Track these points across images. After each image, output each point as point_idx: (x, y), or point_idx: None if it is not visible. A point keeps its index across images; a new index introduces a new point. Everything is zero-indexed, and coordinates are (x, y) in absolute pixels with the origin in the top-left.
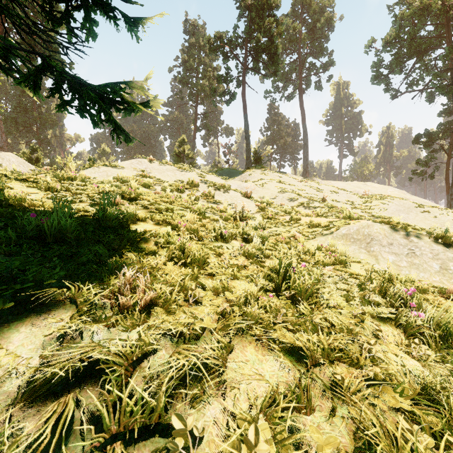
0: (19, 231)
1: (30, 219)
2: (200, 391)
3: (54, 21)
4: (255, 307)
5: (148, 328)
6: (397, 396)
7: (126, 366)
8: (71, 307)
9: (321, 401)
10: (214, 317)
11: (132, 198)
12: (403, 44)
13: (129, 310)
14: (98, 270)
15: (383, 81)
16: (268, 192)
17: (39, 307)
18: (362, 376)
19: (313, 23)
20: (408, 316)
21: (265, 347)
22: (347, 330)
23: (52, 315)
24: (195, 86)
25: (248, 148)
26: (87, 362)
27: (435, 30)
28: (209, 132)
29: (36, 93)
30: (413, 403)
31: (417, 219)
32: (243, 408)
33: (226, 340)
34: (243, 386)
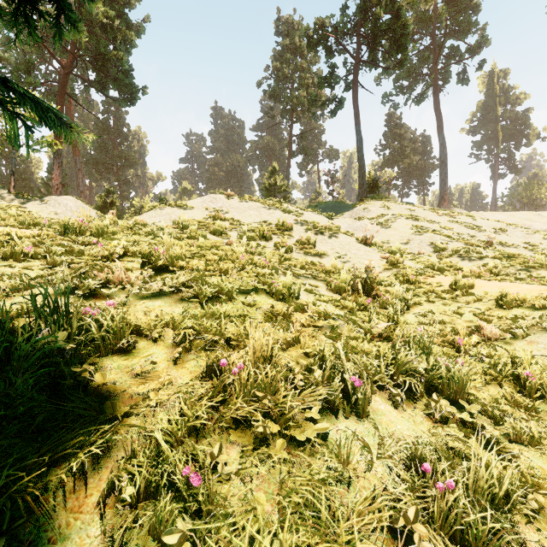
0: None
1: None
2: None
3: None
4: None
5: None
6: None
7: None
8: None
9: None
10: None
11: (161, 266)
12: None
13: None
14: None
15: None
16: (395, 234)
17: None
18: None
19: None
20: None
21: None
22: None
23: None
24: (289, 100)
25: (362, 172)
26: None
27: None
28: (308, 156)
29: None
30: None
31: None
32: None
33: None
34: None
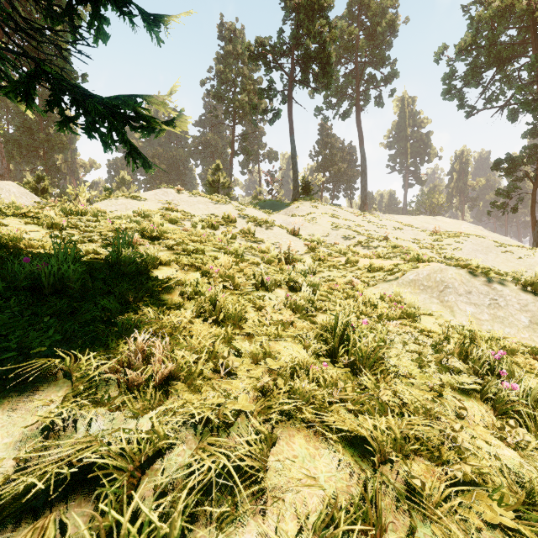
0: (9, 279)
1: (24, 265)
2: (231, 508)
3: (54, 18)
4: (306, 382)
5: (165, 412)
6: (494, 505)
7: (131, 471)
8: (64, 383)
9: (395, 516)
10: (252, 394)
11: (154, 237)
12: (480, 52)
13: (140, 387)
14: (105, 331)
15: (457, 96)
16: (319, 229)
17: (24, 384)
18: (445, 475)
19: (373, 27)
20: (498, 388)
21: (319, 437)
22: (423, 407)
23: (39, 394)
24: (231, 102)
25: (295, 176)
26: (81, 462)
27: (519, 34)
28: (249, 156)
29: (29, 106)
30: (514, 513)
31: (497, 260)
32: (290, 529)
33: (268, 428)
34: (289, 496)
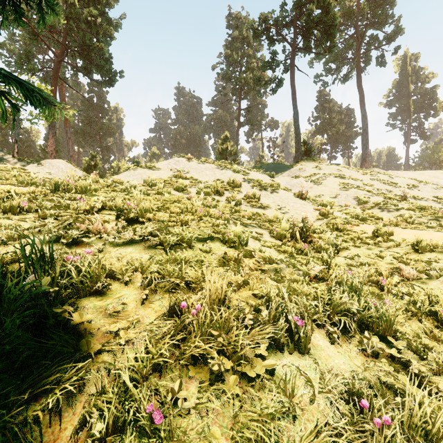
0: None
1: None
2: None
3: None
4: None
5: None
6: None
7: None
8: None
9: None
10: None
11: (133, 218)
12: None
13: None
14: None
15: None
16: (326, 190)
17: None
18: None
19: None
20: None
21: None
22: None
23: None
24: (238, 81)
25: (298, 138)
26: None
27: None
28: (253, 126)
29: None
30: None
31: None
32: None
33: None
34: None
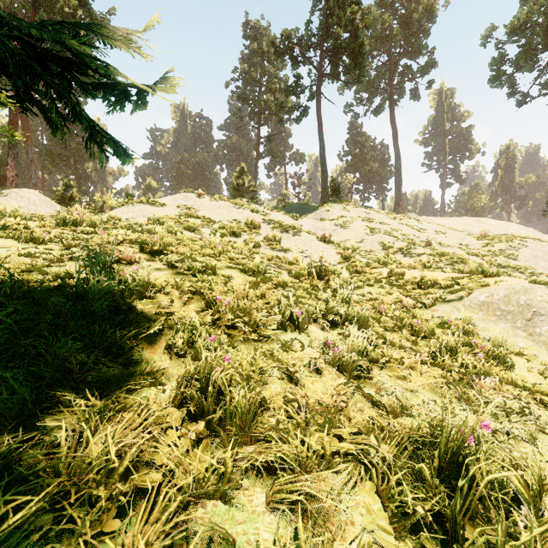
0: None
1: None
2: None
3: None
4: None
5: None
6: None
7: None
8: None
9: None
10: None
11: (156, 251)
12: (534, 32)
13: None
14: None
15: (507, 83)
16: (352, 234)
17: None
18: None
19: (409, 14)
20: None
21: None
22: None
23: None
24: (257, 103)
25: (325, 176)
26: None
27: None
28: (275, 158)
29: None
30: None
31: None
32: None
33: None
34: None
